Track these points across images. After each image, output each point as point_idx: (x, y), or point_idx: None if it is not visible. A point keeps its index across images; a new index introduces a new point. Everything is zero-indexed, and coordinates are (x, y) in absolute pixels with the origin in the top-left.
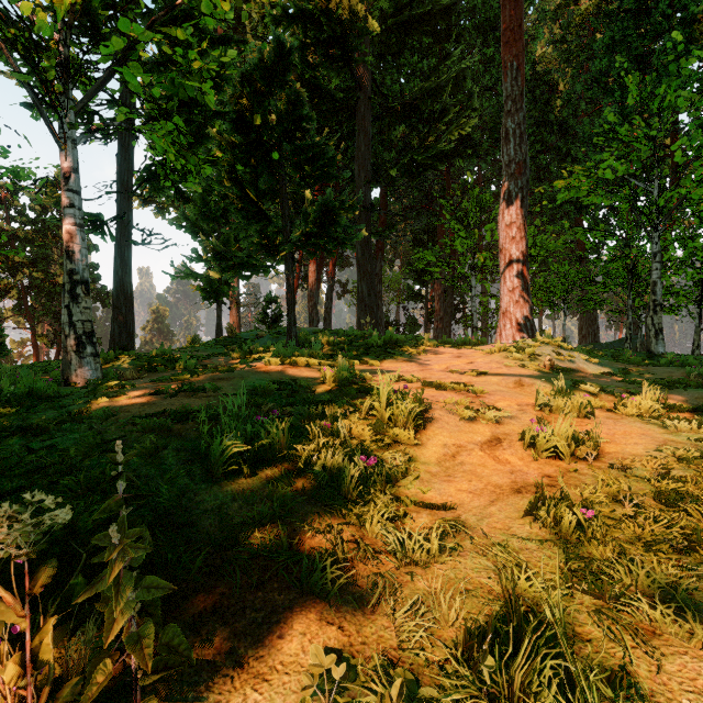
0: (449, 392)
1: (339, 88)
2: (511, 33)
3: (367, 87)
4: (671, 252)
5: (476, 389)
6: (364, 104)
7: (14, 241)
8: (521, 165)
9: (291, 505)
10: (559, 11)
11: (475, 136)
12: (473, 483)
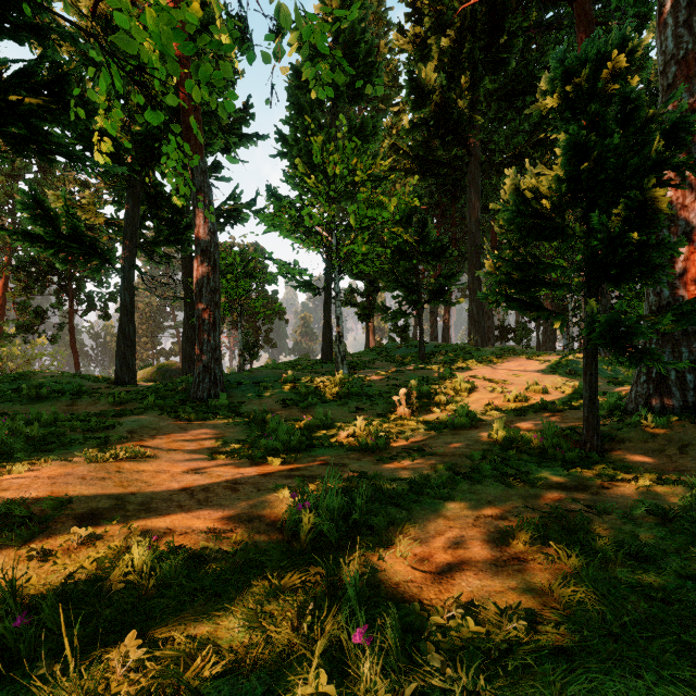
0: (493, 383)
1: (454, 157)
2: None
3: (476, 151)
4: None
5: (505, 382)
6: (474, 165)
7: None
8: None
9: (430, 404)
10: None
11: None
12: (478, 405)
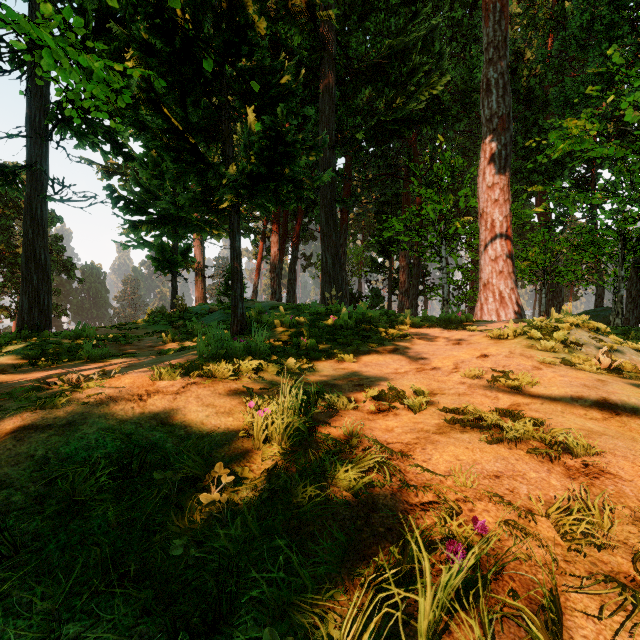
0: (516, 451)
1: (302, 47)
2: None
3: (331, 47)
4: None
5: (573, 445)
6: (328, 65)
7: None
8: (504, 119)
9: None
10: None
11: (445, 99)
12: None
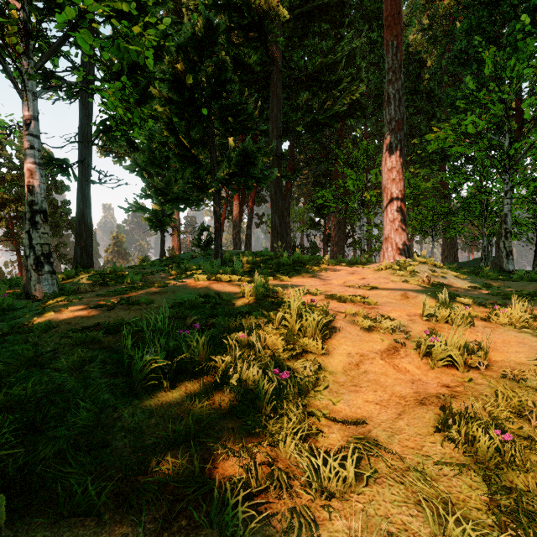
0: (348, 304)
1: (257, 63)
2: (392, 18)
3: (279, 62)
4: (518, 190)
5: (370, 301)
6: (276, 76)
7: (4, 182)
8: (399, 122)
9: (207, 421)
10: (427, 5)
11: (362, 101)
12: (379, 394)
